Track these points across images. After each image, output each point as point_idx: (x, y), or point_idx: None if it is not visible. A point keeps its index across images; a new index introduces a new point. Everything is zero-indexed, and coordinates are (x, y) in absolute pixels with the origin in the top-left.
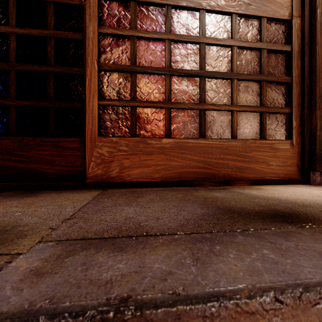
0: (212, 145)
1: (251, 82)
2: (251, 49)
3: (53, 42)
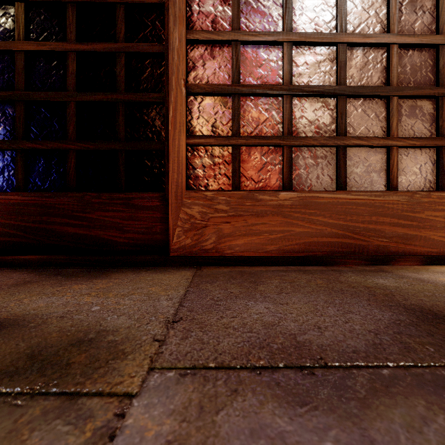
0: (357, 201)
1: (421, 99)
2: (421, 47)
3: (123, 59)
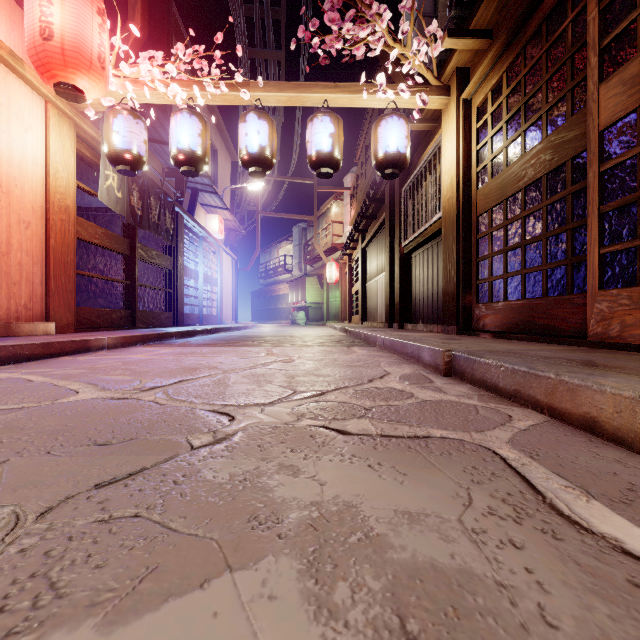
0: None
1: None
2: None
3: (570, 198)
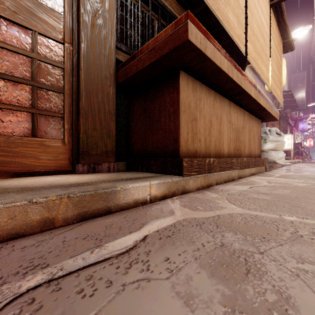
0: None
1: (21, 84)
2: (20, 54)
3: None
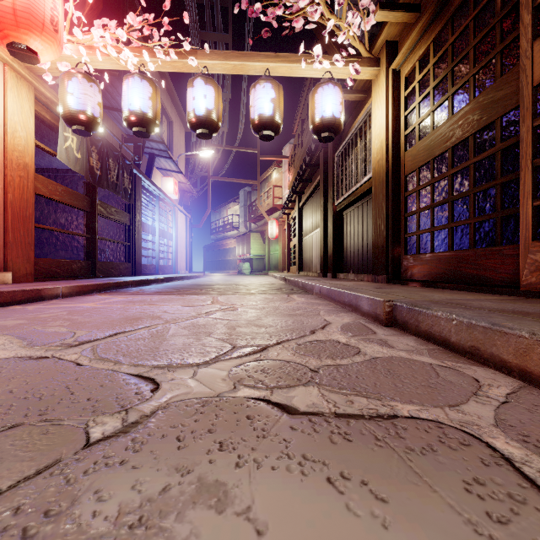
0: None
1: None
2: None
3: (499, 155)
